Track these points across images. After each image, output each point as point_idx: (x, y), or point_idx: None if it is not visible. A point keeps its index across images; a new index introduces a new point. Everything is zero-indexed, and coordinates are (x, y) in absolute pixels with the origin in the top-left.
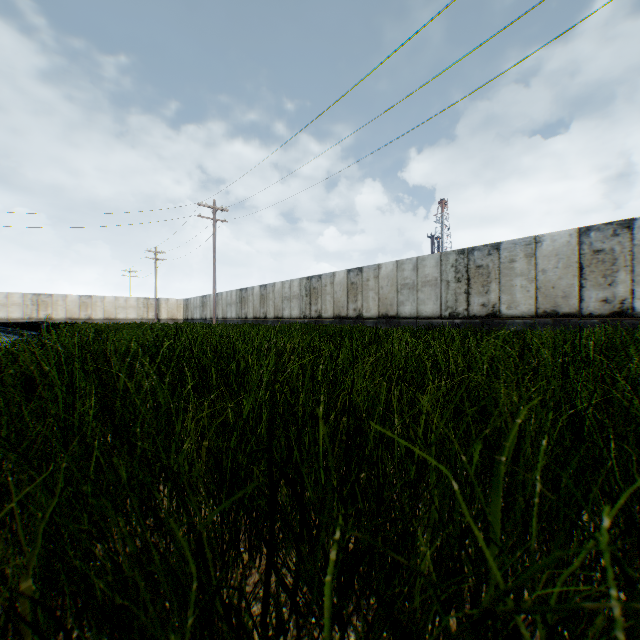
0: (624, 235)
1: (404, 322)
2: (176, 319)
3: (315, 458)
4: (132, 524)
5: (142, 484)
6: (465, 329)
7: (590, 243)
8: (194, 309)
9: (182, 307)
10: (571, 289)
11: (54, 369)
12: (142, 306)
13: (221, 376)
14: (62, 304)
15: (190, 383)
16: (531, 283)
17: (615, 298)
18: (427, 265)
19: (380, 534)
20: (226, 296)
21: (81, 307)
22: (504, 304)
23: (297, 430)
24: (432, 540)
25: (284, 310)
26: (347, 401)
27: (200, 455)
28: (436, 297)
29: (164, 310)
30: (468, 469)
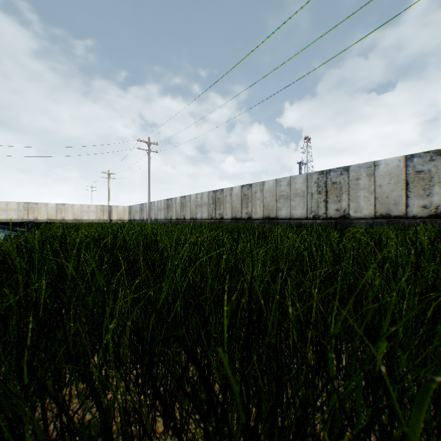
0: (438, 160)
1: (281, 222)
2: (123, 220)
3: (221, 343)
4: (39, 424)
5: (78, 355)
6: (324, 227)
7: (413, 166)
8: (135, 213)
9: (127, 211)
10: (400, 198)
11: (17, 258)
12: (99, 211)
13: (147, 263)
14: (44, 209)
15: (123, 269)
16: (371, 194)
17: (431, 205)
18: (297, 182)
19: (279, 414)
20: (157, 204)
21: (58, 211)
22: (352, 209)
23: (205, 318)
24: (332, 428)
25: (197, 213)
26: (245, 284)
27: (125, 332)
28: (303, 204)
29: (115, 213)
30: (386, 380)
